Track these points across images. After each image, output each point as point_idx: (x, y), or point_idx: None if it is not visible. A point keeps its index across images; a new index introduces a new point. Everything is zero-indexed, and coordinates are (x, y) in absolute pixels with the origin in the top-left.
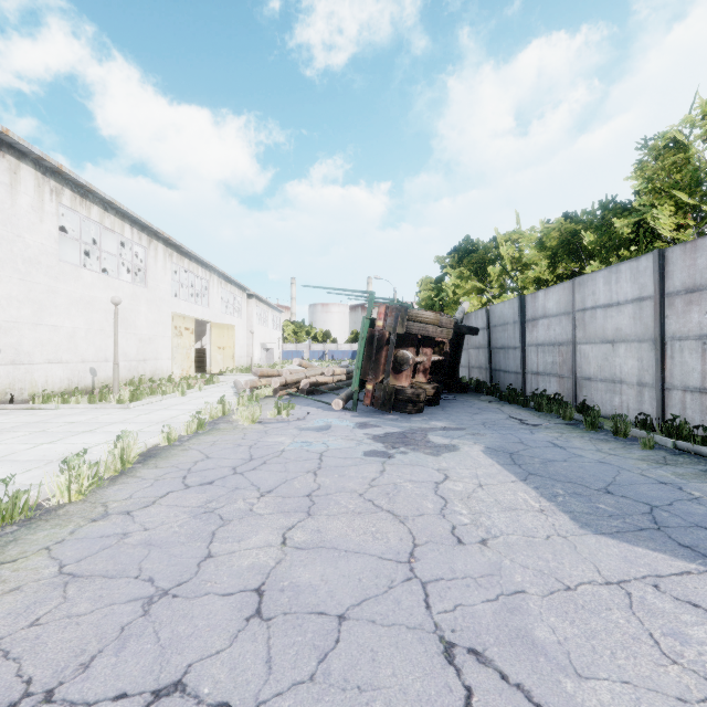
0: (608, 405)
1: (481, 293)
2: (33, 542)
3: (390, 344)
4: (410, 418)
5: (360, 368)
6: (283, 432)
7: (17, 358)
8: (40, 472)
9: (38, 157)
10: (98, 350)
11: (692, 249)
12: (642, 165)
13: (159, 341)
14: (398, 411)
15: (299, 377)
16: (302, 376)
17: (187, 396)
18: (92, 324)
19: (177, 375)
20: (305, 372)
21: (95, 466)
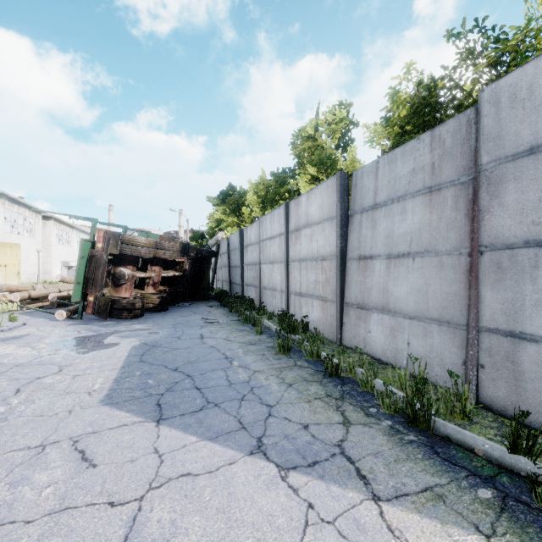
0: (271, 306)
1: (239, 226)
2: None
3: (103, 262)
4: (122, 322)
5: (82, 283)
6: None
7: None
8: None
9: None
10: None
11: (297, 203)
12: (295, 146)
13: None
14: (114, 318)
15: (50, 291)
16: (54, 290)
17: None
18: None
19: None
20: (59, 287)
21: None
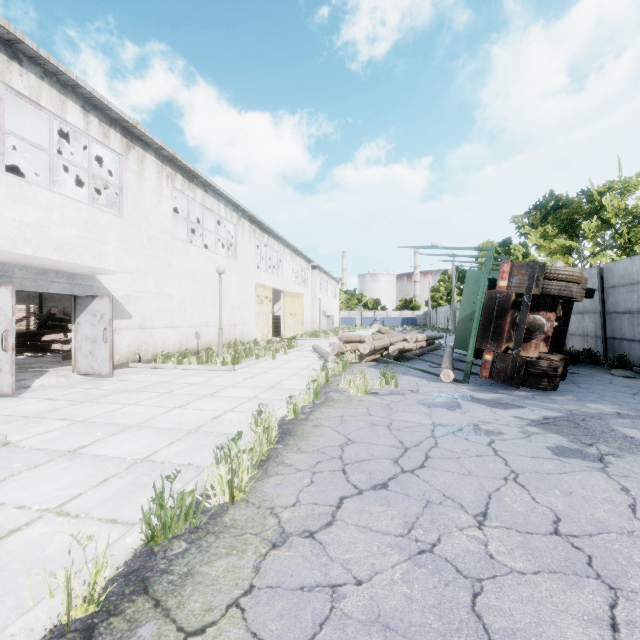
0: None
1: (569, 252)
2: (214, 585)
3: (522, 307)
4: (549, 396)
5: (476, 335)
6: (409, 408)
7: (143, 323)
8: (183, 446)
9: (158, 147)
10: (201, 316)
11: None
12: None
13: (245, 309)
14: (528, 387)
15: (385, 343)
16: (387, 342)
17: (276, 359)
18: (196, 293)
19: (259, 338)
20: (389, 338)
21: (249, 453)
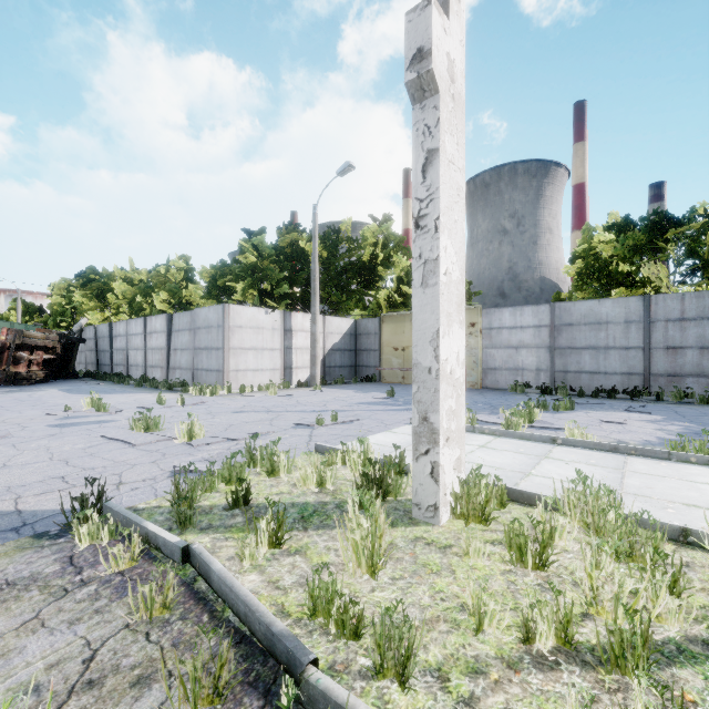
0: (136, 376)
1: (103, 310)
2: None
3: (11, 349)
4: (25, 387)
5: None
6: None
7: None
8: None
9: None
10: None
11: (151, 319)
12: (154, 277)
13: None
14: (17, 385)
15: None
16: None
17: None
18: None
19: None
20: None
21: None
